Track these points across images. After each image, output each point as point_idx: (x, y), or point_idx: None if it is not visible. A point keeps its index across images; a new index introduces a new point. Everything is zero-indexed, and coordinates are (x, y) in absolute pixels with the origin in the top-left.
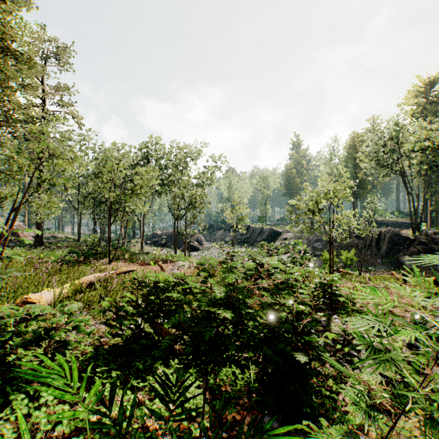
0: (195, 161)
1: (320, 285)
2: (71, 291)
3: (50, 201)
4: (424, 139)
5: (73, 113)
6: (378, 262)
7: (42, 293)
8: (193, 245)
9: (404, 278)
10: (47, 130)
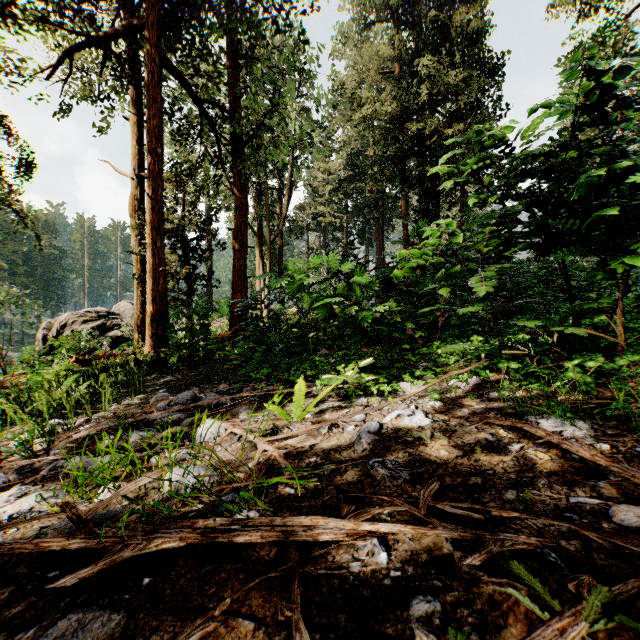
0: None
1: None
2: None
3: None
4: None
5: None
6: None
7: None
8: None
9: None
10: None
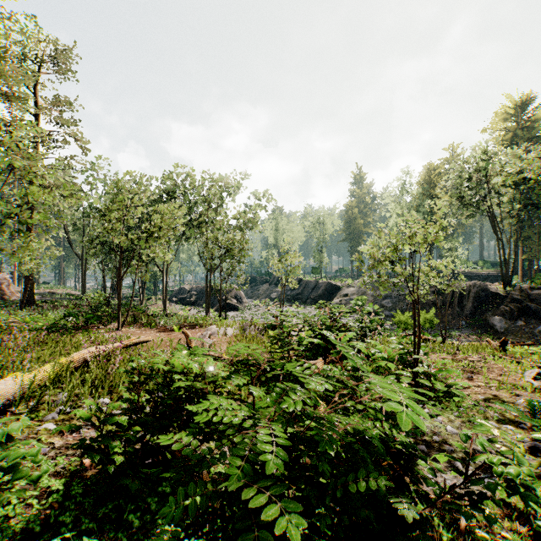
0: (233, 197)
1: (399, 358)
2: (53, 376)
3: (23, 246)
4: (518, 172)
5: (75, 134)
6: (462, 324)
7: (2, 382)
8: (230, 303)
9: (502, 347)
10: (39, 154)
